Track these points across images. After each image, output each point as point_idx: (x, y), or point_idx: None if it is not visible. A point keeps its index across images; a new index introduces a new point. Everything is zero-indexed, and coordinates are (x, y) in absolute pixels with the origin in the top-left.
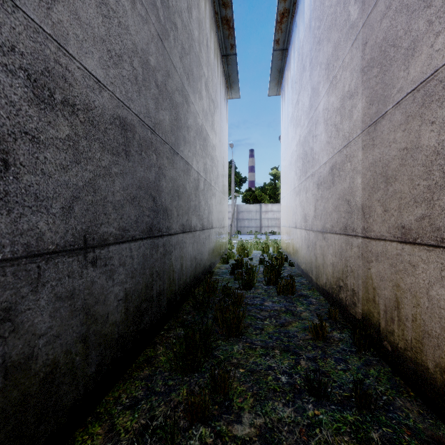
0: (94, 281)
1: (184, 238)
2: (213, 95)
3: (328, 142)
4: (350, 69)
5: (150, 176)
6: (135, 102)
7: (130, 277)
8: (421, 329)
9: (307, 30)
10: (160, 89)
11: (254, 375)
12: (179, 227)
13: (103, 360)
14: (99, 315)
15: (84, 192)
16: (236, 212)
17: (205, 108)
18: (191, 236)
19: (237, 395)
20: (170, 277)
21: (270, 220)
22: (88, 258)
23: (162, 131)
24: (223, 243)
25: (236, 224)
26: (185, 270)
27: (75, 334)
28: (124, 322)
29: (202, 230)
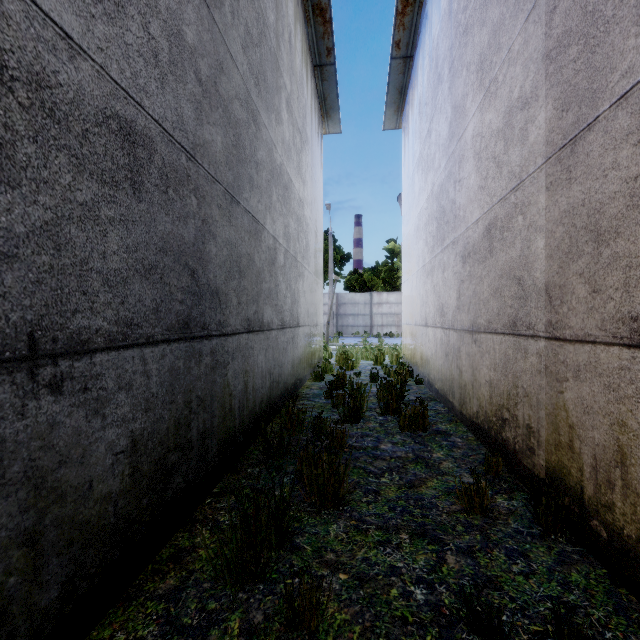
0: (57, 423)
1: (251, 342)
2: (299, 122)
3: (482, 186)
4: (522, 60)
5: (185, 233)
6: (153, 98)
7: (142, 409)
8: None
9: (445, 18)
10: (205, 88)
11: (366, 586)
12: (240, 323)
13: (79, 571)
14: (70, 486)
15: (30, 247)
16: (336, 304)
17: (287, 138)
18: (263, 337)
19: (334, 634)
20: (224, 405)
21: (385, 315)
22: (41, 377)
23: (209, 160)
24: (316, 349)
25: (336, 321)
26: (253, 392)
27: (5, 533)
28: (128, 492)
29: (282, 329)
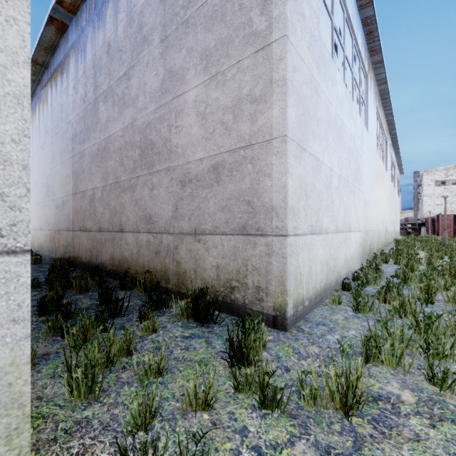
0: None
1: None
2: None
3: (61, 188)
4: (69, 166)
5: None
6: None
7: None
8: (83, 252)
9: (50, 115)
10: None
11: None
12: None
13: None
14: None
15: None
16: None
17: None
18: None
19: None
20: None
21: None
22: None
23: None
24: None
25: None
26: None
27: None
28: None
29: None
